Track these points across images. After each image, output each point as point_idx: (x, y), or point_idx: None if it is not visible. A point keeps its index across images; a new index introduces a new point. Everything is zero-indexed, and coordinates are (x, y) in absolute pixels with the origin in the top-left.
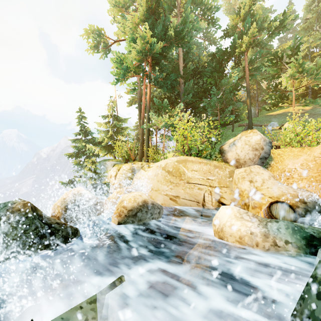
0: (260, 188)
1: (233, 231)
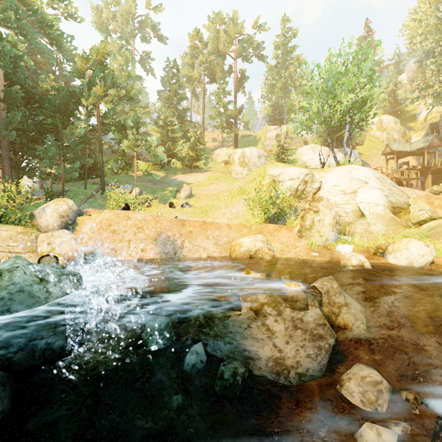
0: (57, 248)
1: None
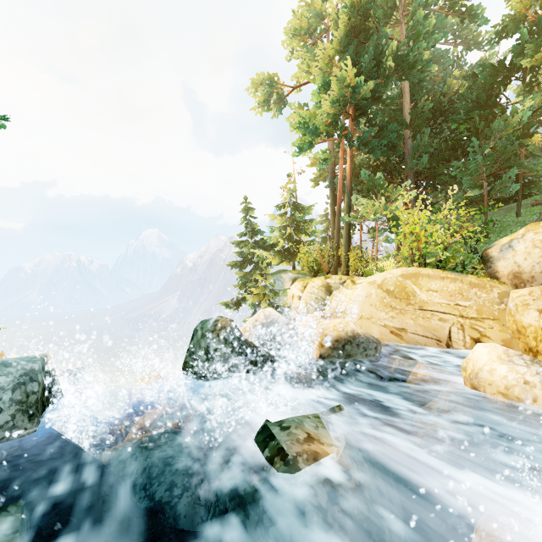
0: None
1: (494, 379)
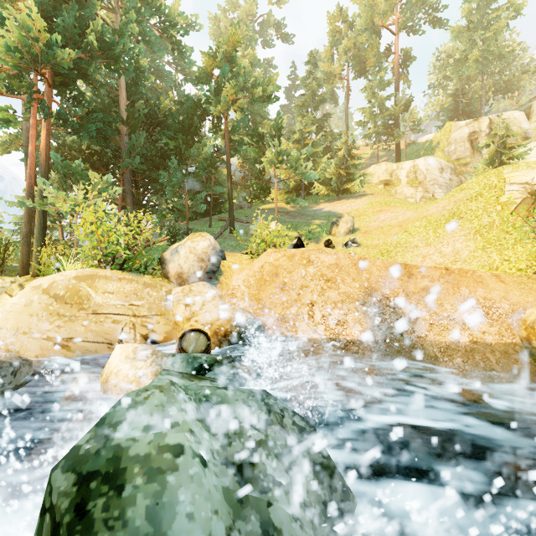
0: (198, 313)
1: (119, 379)
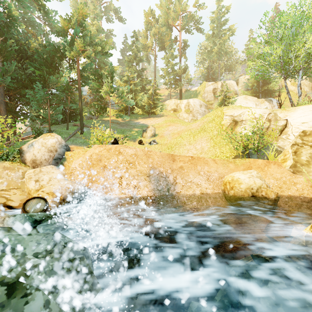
0: (45, 186)
1: None
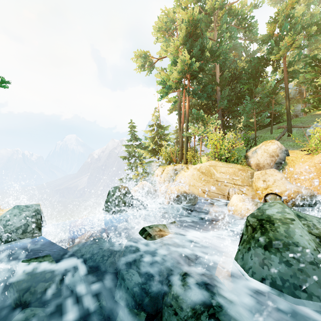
0: (271, 186)
1: (237, 208)
